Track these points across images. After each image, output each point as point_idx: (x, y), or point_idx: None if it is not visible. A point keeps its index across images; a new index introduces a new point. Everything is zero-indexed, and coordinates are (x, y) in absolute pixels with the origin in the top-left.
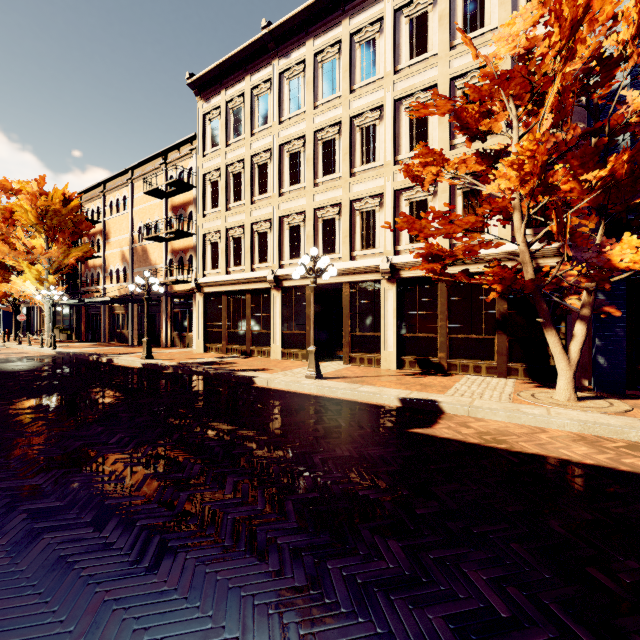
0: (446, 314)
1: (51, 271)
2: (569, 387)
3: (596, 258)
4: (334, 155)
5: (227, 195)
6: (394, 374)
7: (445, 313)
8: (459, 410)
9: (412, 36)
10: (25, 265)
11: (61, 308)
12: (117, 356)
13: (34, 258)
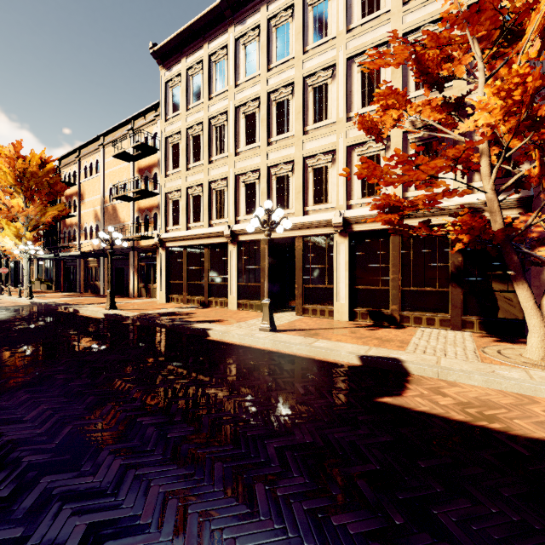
0: (398, 267)
1: (30, 228)
2: (543, 345)
3: None
4: (287, 115)
5: (187, 156)
6: (347, 326)
7: (397, 266)
8: (427, 371)
9: None
10: (4, 222)
11: (43, 262)
12: (84, 306)
13: (12, 216)
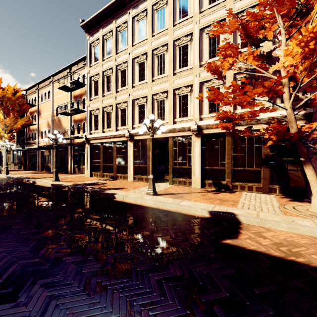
0: (231, 155)
1: (7, 131)
2: None
3: None
4: (163, 63)
5: (103, 88)
6: (200, 191)
7: (230, 155)
8: (252, 221)
9: None
10: None
11: (16, 152)
12: (39, 179)
13: None
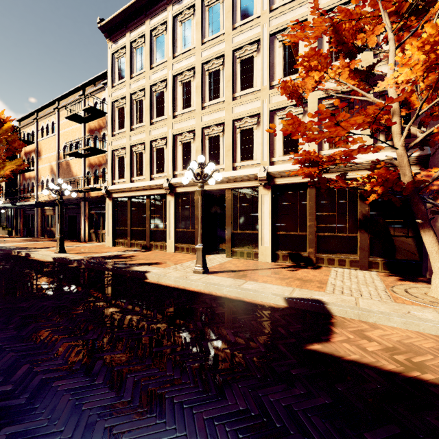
0: (314, 215)
1: None
2: None
3: None
4: (218, 83)
5: (131, 118)
6: (271, 267)
7: (313, 214)
8: (349, 313)
9: None
10: None
11: (4, 210)
12: (36, 250)
13: None
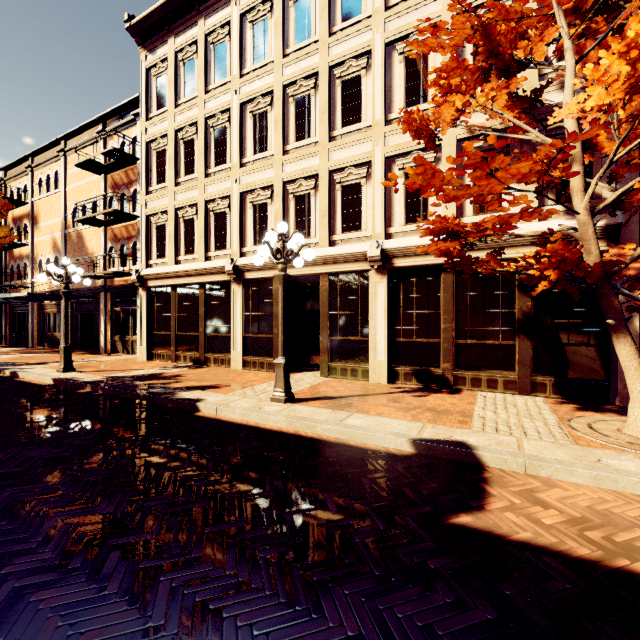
0: (452, 313)
1: None
2: None
3: None
4: (309, 115)
5: (176, 167)
6: (387, 391)
7: (450, 312)
8: (509, 463)
9: None
10: None
11: None
12: (28, 367)
13: None
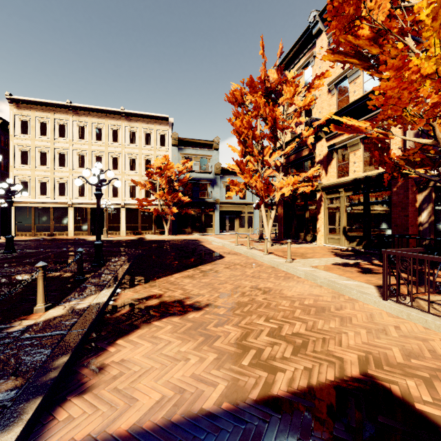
0: (141, 219)
1: None
2: (167, 233)
3: (170, 210)
4: (101, 162)
5: (36, 161)
6: (127, 236)
7: (140, 218)
8: (149, 238)
9: (131, 136)
10: None
11: None
12: None
13: None
